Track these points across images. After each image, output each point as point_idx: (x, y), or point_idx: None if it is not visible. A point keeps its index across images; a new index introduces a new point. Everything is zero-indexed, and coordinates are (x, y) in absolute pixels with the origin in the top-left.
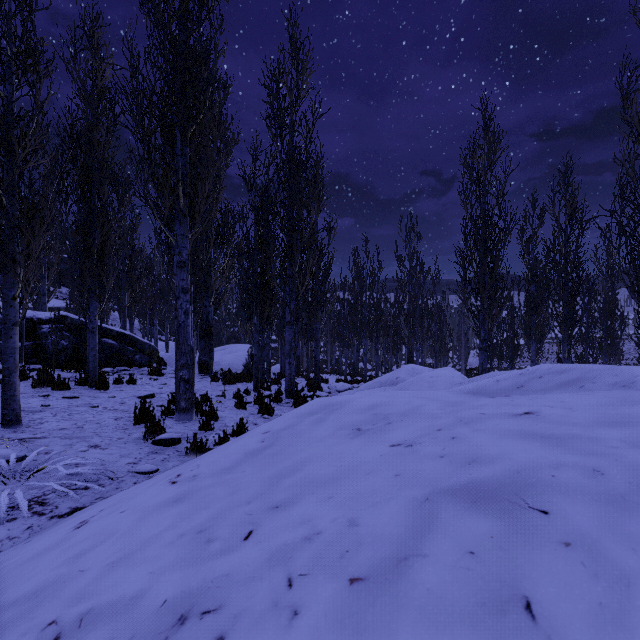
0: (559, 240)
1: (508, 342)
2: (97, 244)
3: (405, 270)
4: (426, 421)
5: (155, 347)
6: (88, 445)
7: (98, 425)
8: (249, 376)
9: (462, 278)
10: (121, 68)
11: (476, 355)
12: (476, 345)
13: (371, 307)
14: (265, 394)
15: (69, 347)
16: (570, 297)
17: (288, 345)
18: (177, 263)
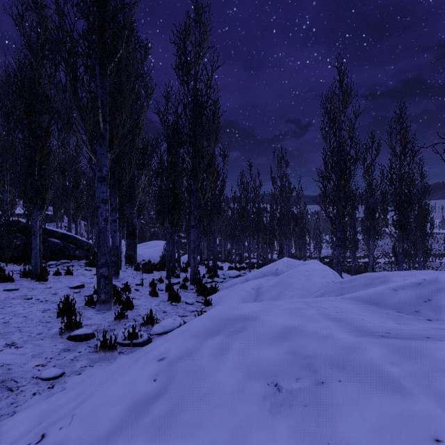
0: (396, 164)
1: (351, 239)
2: (37, 163)
3: (277, 187)
4: (388, 396)
5: (92, 244)
6: (5, 343)
7: (24, 319)
8: (164, 265)
9: (323, 193)
10: (43, 5)
11: (325, 247)
12: (325, 240)
13: (254, 214)
14: (175, 282)
15: (21, 245)
16: (404, 207)
17: (192, 244)
18: (98, 178)
